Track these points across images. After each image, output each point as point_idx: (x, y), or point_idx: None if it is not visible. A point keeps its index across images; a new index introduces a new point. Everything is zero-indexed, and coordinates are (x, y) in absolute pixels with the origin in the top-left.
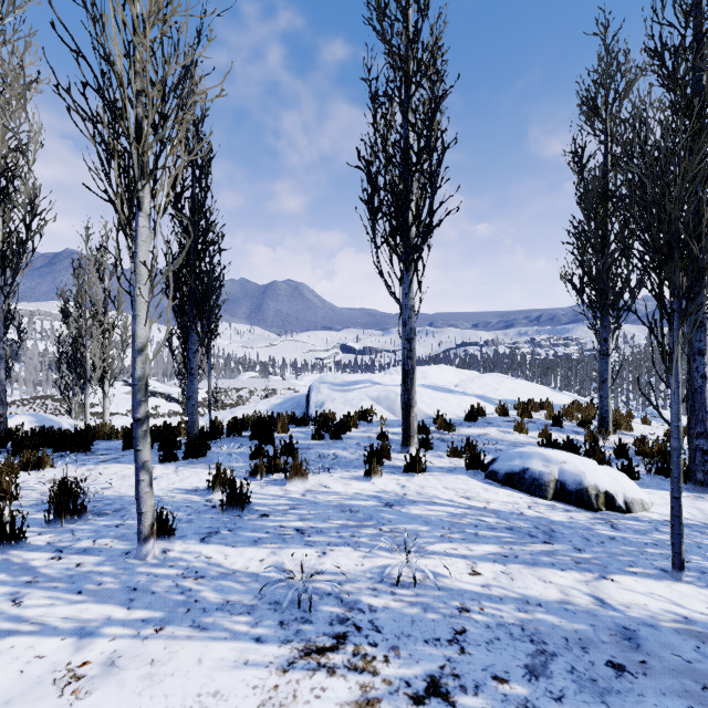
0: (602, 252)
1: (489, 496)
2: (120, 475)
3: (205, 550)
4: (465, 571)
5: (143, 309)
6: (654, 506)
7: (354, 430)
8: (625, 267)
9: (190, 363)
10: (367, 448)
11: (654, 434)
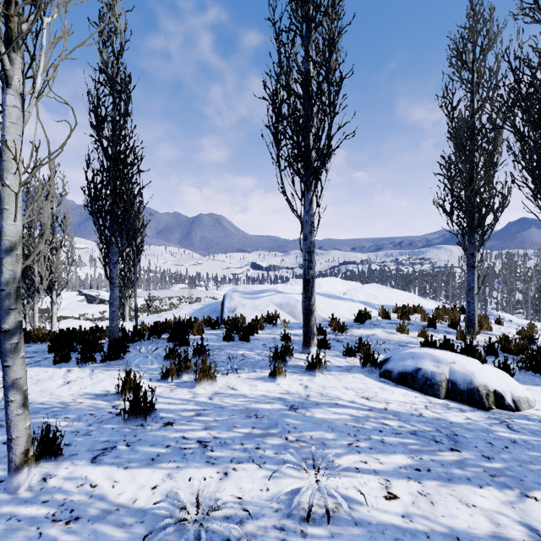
0: (469, 181)
1: (387, 395)
2: (34, 379)
3: (92, 474)
4: (380, 493)
5: (12, 202)
6: (536, 402)
7: (261, 332)
8: (490, 192)
9: (111, 273)
10: (272, 349)
11: (509, 333)
